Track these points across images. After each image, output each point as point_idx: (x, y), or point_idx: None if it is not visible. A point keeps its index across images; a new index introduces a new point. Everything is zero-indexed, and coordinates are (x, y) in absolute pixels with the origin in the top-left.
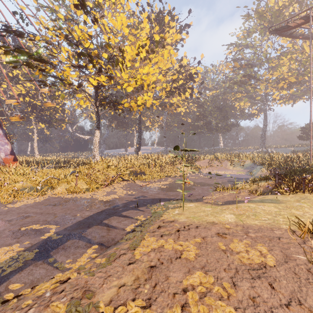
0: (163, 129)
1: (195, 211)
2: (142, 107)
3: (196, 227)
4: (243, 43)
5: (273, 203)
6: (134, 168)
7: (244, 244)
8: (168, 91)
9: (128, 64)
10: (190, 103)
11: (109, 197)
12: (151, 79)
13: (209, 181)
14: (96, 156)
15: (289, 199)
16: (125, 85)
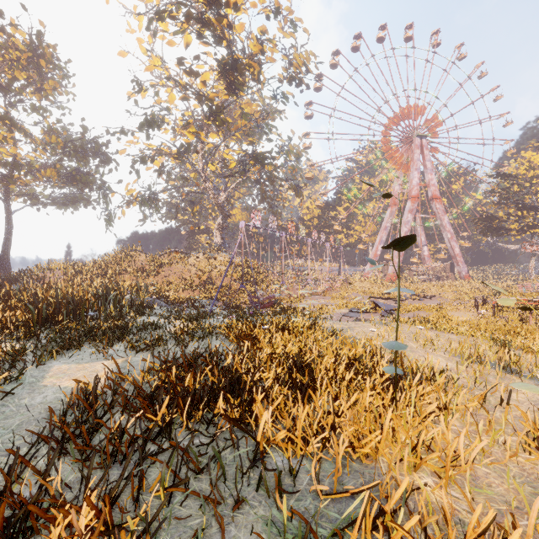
0: None
1: None
2: None
3: None
4: None
5: None
6: None
7: None
8: None
9: None
10: None
11: None
12: None
13: None
14: (531, 275)
15: None
16: None
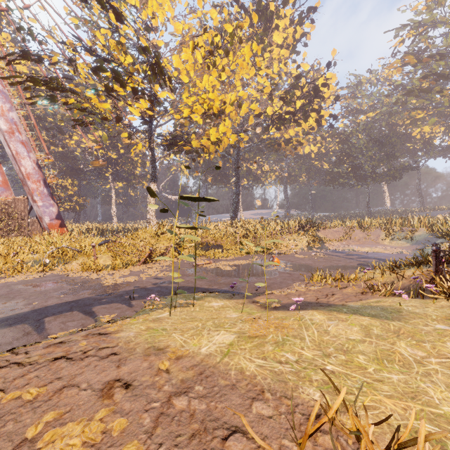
0: (283, 182)
1: (197, 317)
2: (218, 144)
3: (108, 354)
4: (426, 20)
5: (375, 316)
6: (205, 239)
7: (99, 432)
8: (277, 119)
9: (185, 79)
10: (329, 138)
11: (122, 279)
12: (225, 98)
13: (320, 263)
14: (151, 220)
15: (427, 312)
16: (187, 113)
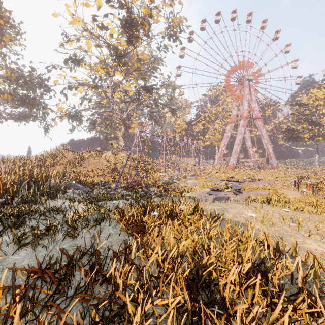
0: None
1: None
2: None
3: None
4: None
5: None
6: None
7: None
8: None
9: None
10: None
11: None
12: None
13: None
14: (316, 165)
15: None
16: None
